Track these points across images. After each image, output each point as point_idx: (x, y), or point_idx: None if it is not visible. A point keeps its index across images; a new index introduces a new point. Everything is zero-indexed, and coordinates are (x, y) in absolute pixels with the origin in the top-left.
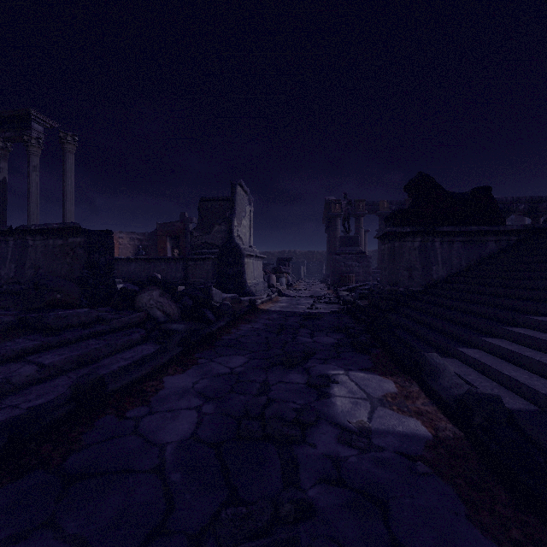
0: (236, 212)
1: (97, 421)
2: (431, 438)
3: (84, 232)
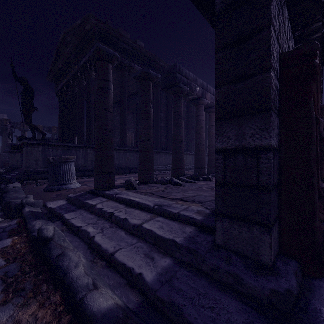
0: None
1: None
2: None
3: None
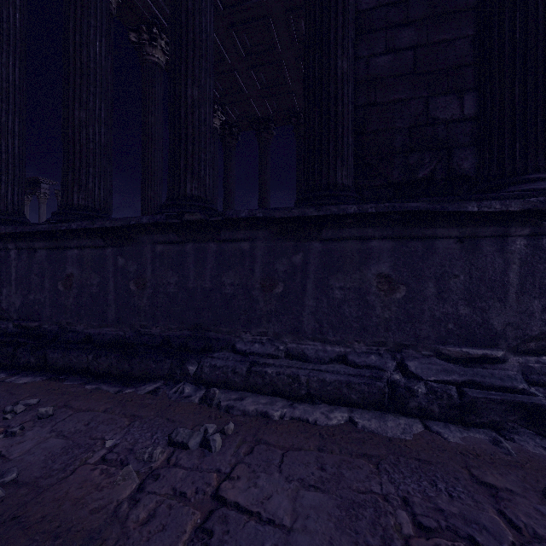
0: None
1: None
2: None
3: None
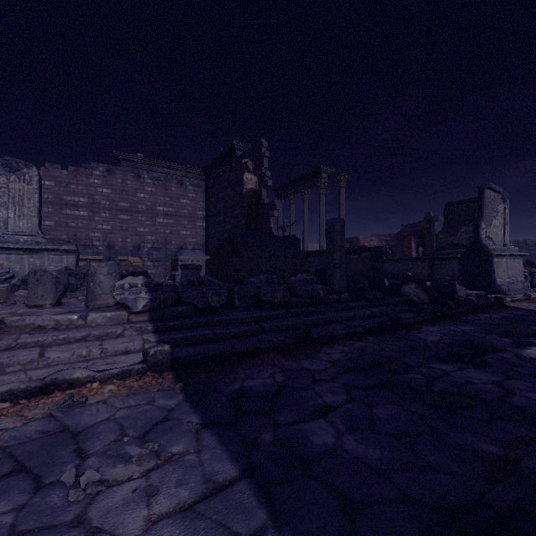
0: (483, 215)
1: (398, 330)
2: None
3: (368, 250)
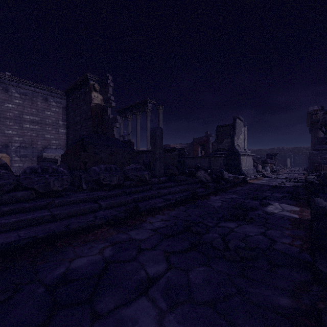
0: (236, 133)
1: (197, 200)
2: (297, 218)
3: (177, 150)
